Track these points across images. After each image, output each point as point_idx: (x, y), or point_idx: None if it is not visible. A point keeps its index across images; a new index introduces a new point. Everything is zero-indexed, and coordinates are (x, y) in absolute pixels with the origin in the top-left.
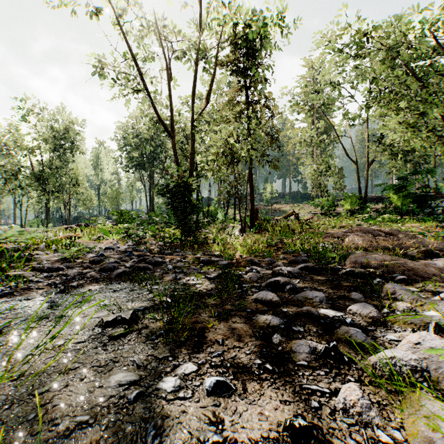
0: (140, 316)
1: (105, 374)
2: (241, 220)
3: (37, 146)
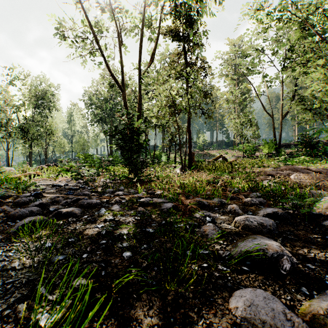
0: None
1: None
2: (181, 161)
3: (22, 104)
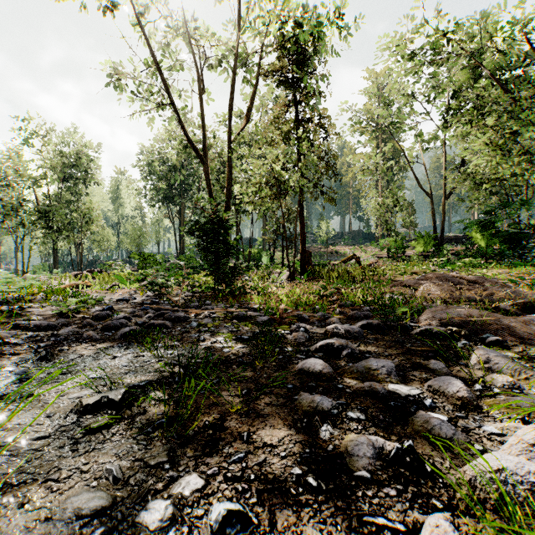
0: (138, 395)
1: (61, 495)
2: (288, 265)
3: (43, 175)
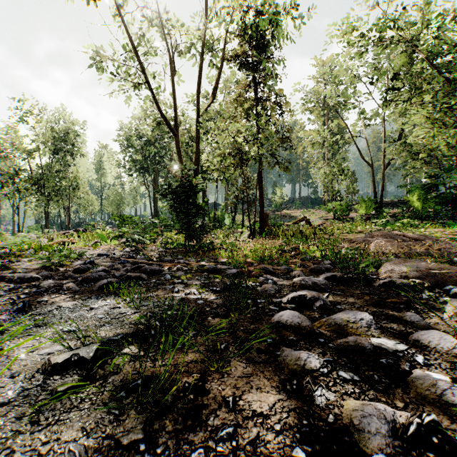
0: (112, 351)
1: None
2: (250, 225)
3: (36, 148)
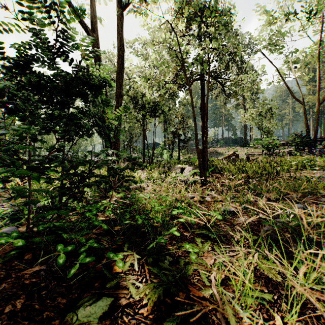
0: None
1: None
2: (199, 159)
3: None
